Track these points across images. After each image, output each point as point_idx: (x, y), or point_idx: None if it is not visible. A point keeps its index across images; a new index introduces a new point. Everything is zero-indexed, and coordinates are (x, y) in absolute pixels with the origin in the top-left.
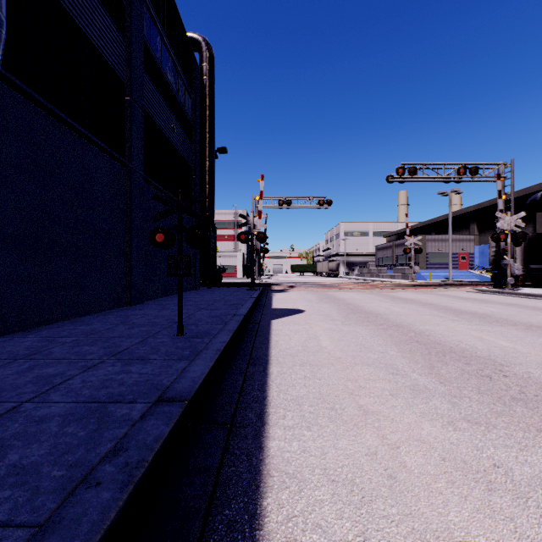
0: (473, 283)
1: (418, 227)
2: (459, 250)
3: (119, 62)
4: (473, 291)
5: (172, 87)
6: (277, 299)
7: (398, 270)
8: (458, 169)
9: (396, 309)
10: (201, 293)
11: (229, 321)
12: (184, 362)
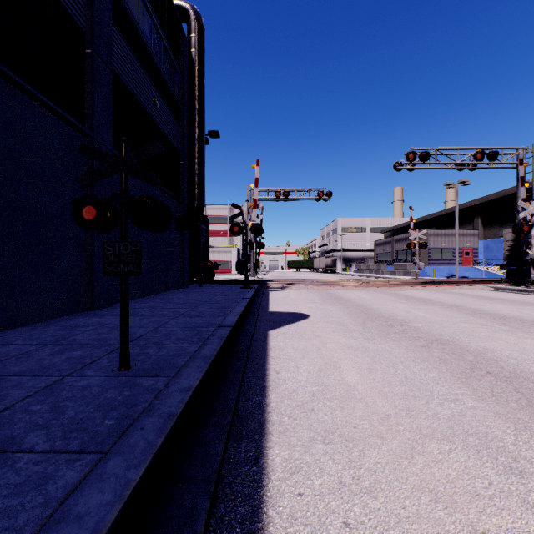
0: (484, 280)
1: (418, 222)
2: (463, 245)
3: (76, 3)
4: (490, 289)
5: (153, 55)
6: (274, 299)
7: (399, 266)
8: (475, 154)
9: (420, 313)
10: (188, 292)
11: (208, 338)
12: (84, 461)
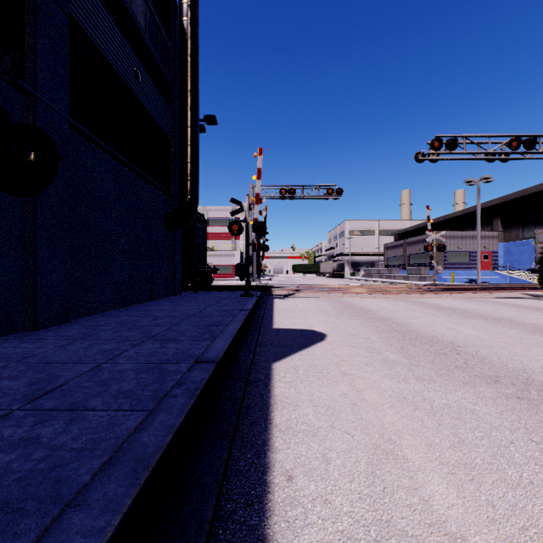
0: (512, 285)
1: (431, 224)
2: (481, 248)
3: None
4: (526, 297)
5: (134, 17)
6: (280, 309)
7: (413, 270)
8: (509, 142)
9: (468, 331)
10: (178, 301)
11: (170, 391)
12: None
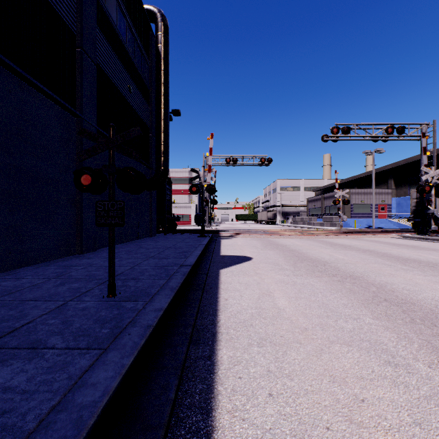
0: (395, 230)
1: (343, 183)
2: (379, 201)
3: (69, 12)
4: (399, 237)
5: (128, 50)
6: (225, 245)
7: (327, 219)
8: (386, 129)
9: (340, 256)
10: (156, 240)
11: (173, 274)
12: (91, 354)
